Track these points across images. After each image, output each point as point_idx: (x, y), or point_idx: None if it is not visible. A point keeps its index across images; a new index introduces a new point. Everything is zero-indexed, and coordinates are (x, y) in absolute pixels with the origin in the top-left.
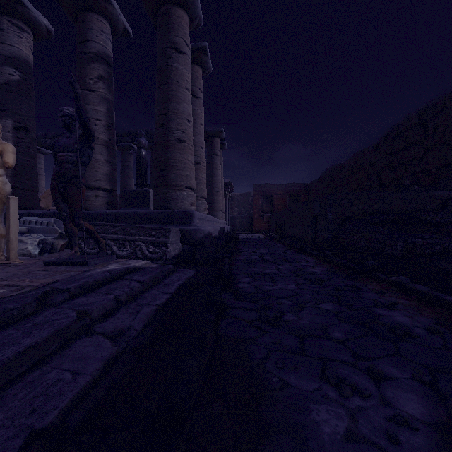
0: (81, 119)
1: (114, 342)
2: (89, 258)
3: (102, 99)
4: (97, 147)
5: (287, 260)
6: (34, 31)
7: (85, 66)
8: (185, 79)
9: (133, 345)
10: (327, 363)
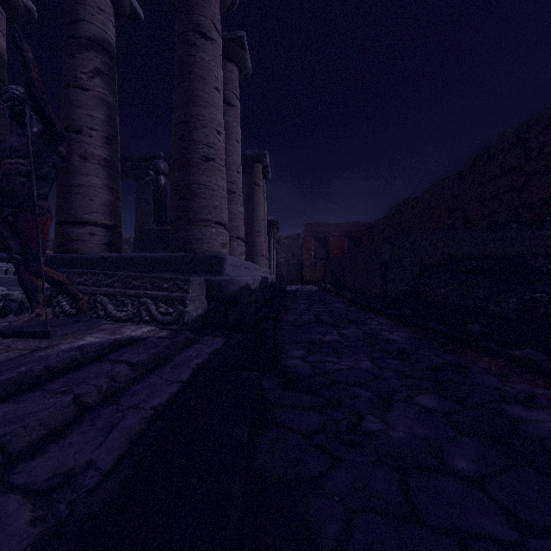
0: (34, 102)
1: (42, 508)
2: (56, 326)
3: (100, 101)
4: (93, 167)
5: (352, 322)
6: (7, 9)
7: (75, 55)
8: (214, 75)
9: (82, 512)
10: (467, 546)
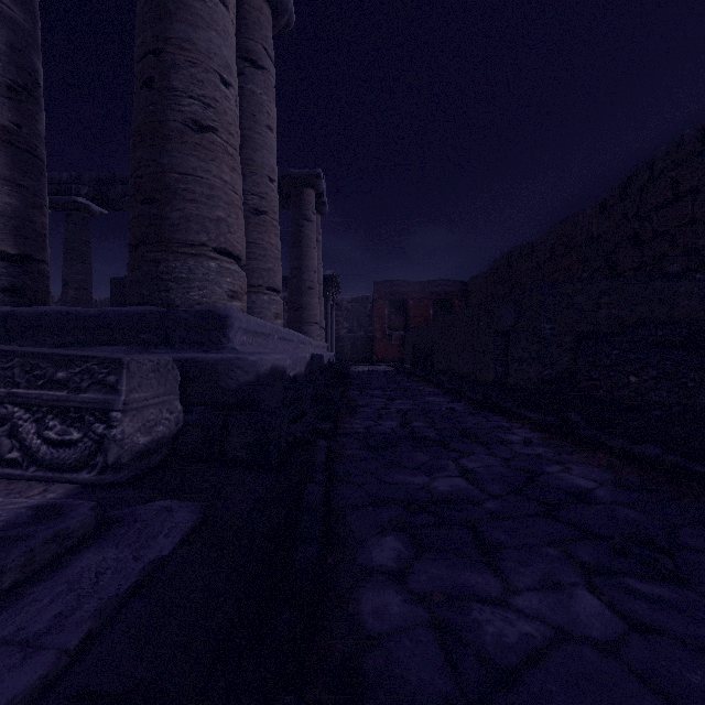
0: None
1: None
2: None
3: None
4: None
5: (473, 437)
6: None
7: None
8: None
9: None
10: None
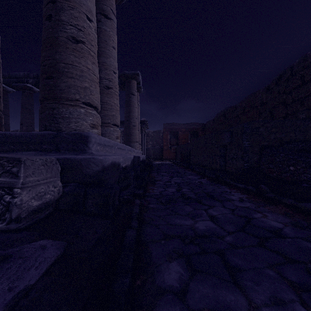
0: None
1: None
2: None
3: None
4: None
5: (213, 197)
6: None
7: None
8: None
9: None
10: None
